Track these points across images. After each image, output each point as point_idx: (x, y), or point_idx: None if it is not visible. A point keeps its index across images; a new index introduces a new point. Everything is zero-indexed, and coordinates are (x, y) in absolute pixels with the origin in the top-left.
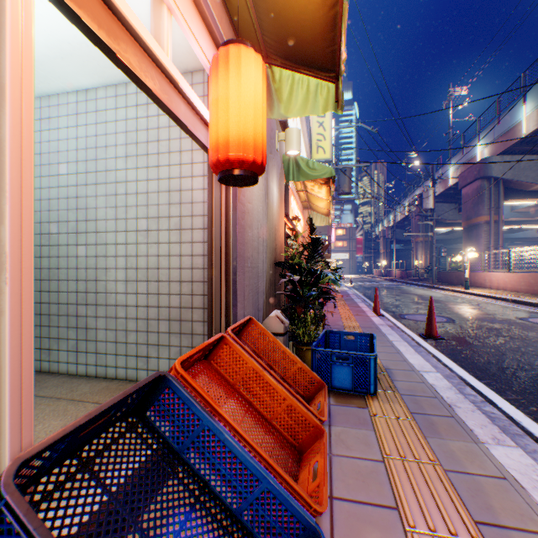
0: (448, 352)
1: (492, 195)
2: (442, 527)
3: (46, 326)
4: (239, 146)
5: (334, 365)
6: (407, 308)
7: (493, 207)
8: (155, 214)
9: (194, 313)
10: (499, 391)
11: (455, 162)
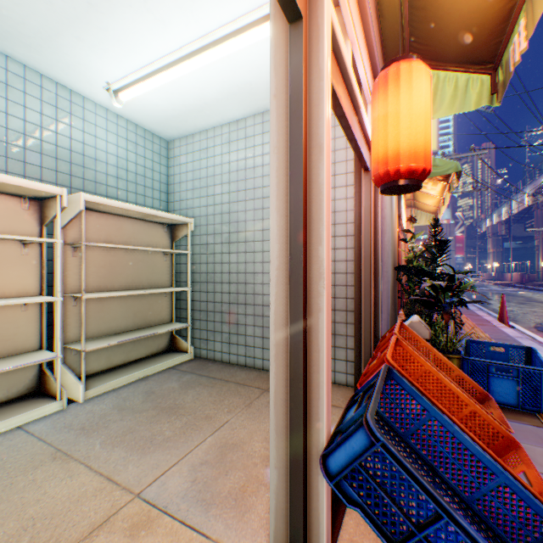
0: None
1: None
2: None
3: (204, 320)
4: (409, 157)
5: (491, 377)
6: (542, 319)
7: None
8: None
9: (336, 315)
10: None
11: None
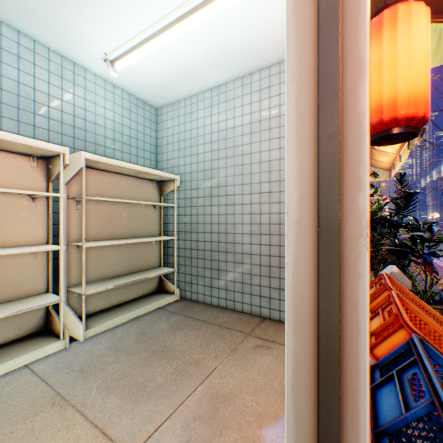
0: None
1: None
2: None
3: (188, 266)
4: (407, 103)
5: None
6: None
7: None
8: (276, 178)
9: None
10: None
11: None
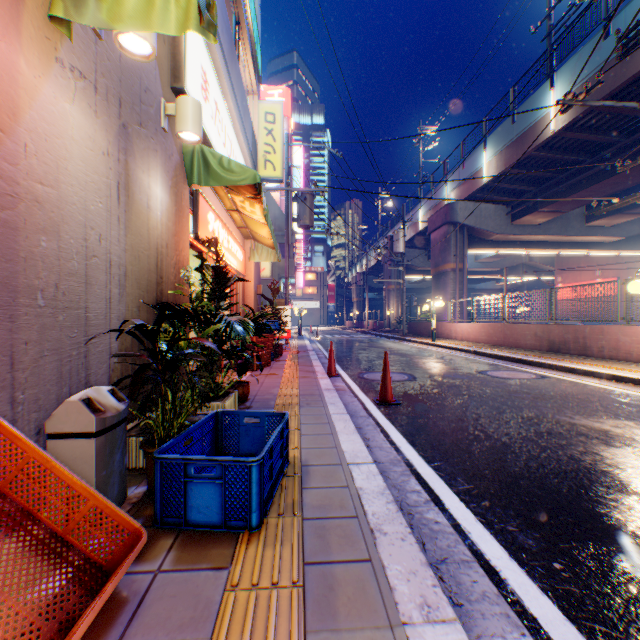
0: (401, 422)
1: (458, 242)
2: None
3: None
4: None
5: (191, 483)
6: (370, 364)
7: (458, 254)
8: None
9: None
10: (450, 478)
11: (425, 205)
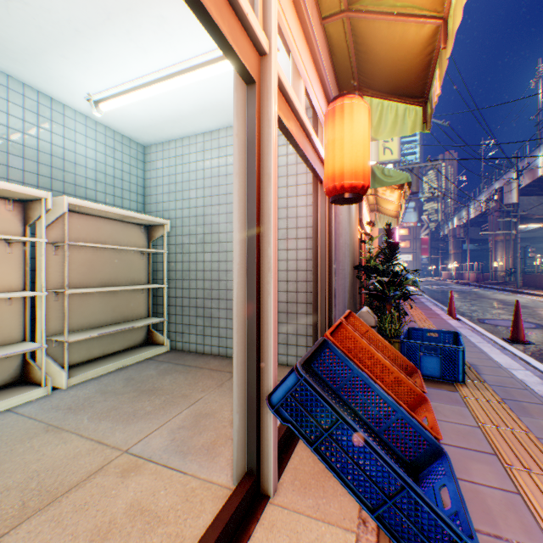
0: (538, 356)
1: None
2: (535, 468)
3: (180, 315)
4: (351, 176)
5: (422, 355)
6: (486, 312)
7: None
8: None
9: (298, 307)
10: None
11: None
